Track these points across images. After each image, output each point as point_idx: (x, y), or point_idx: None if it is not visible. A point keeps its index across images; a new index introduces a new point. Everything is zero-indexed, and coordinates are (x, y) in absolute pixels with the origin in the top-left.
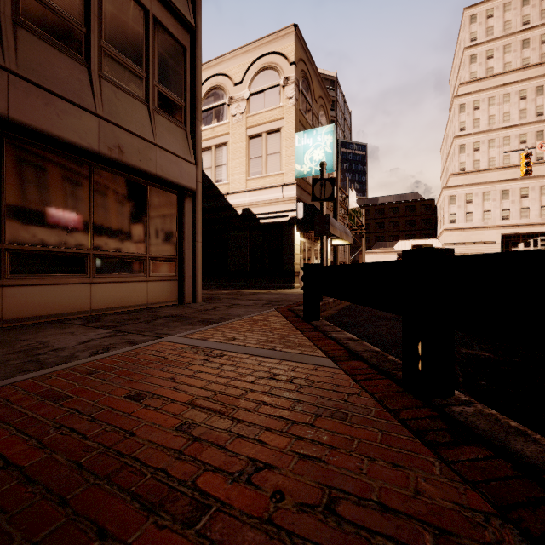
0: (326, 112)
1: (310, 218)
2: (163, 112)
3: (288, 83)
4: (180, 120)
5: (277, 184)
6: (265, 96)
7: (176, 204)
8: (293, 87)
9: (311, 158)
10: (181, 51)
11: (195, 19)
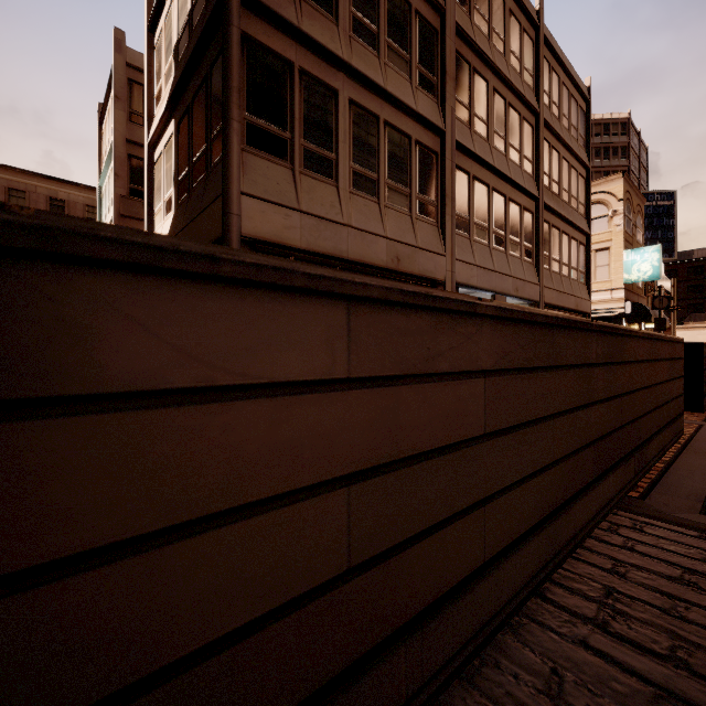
0: (641, 213)
1: (637, 313)
2: (580, 281)
3: (616, 214)
4: (584, 281)
5: (605, 288)
6: (593, 224)
7: None
8: (621, 217)
9: (638, 270)
10: (584, 248)
11: (590, 230)
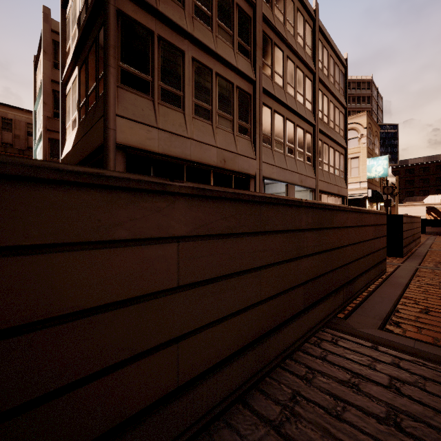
0: (377, 136)
1: (375, 196)
2: (341, 177)
3: (362, 136)
4: (343, 176)
5: (356, 181)
6: (349, 142)
7: (341, 201)
8: (365, 138)
9: (375, 170)
10: (343, 156)
11: (346, 145)
